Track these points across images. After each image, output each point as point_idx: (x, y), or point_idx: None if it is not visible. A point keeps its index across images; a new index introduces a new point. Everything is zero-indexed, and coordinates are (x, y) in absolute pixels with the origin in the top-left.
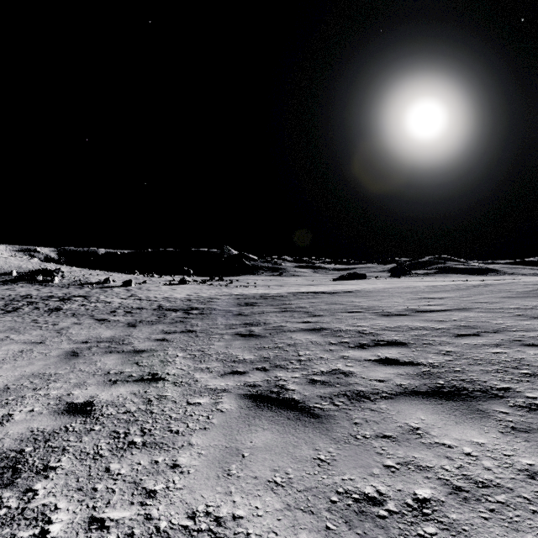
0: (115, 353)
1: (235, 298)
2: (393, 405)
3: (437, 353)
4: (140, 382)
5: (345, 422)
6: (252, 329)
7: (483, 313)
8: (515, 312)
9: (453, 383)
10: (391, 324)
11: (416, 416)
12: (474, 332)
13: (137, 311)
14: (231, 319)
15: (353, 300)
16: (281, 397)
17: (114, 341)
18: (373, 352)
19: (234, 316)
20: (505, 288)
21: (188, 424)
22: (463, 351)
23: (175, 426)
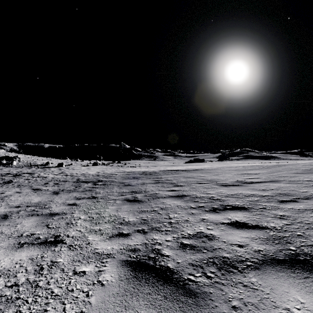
0: (35, 216)
1: (127, 174)
2: (263, 278)
3: (274, 217)
4: (43, 245)
5: (223, 305)
6: (136, 195)
7: (289, 184)
8: (310, 183)
9: (304, 250)
10: (230, 192)
11: (293, 296)
12: (291, 198)
13: (62, 183)
14: (123, 188)
15: (200, 175)
16: (157, 264)
17: (39, 206)
18: (225, 216)
19: (125, 186)
20: (293, 167)
21: (65, 306)
22: (293, 215)
23: (51, 309)
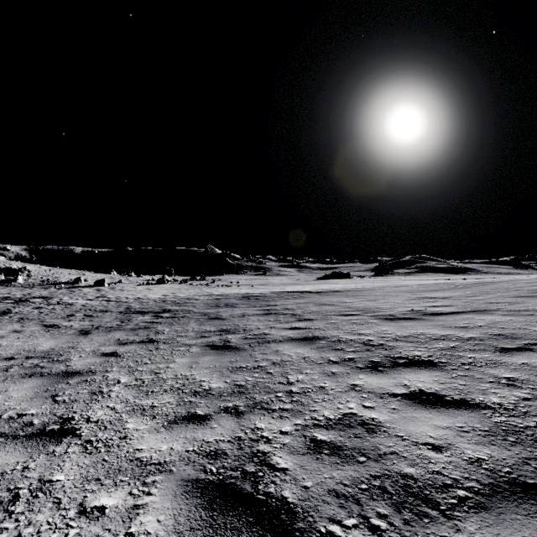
0: (36, 377)
1: (215, 299)
2: None
3: (495, 382)
4: (34, 439)
5: None
6: (228, 337)
7: (510, 316)
8: None
9: None
10: (402, 332)
11: None
12: (521, 344)
13: (99, 314)
14: (205, 324)
15: (345, 300)
16: (260, 492)
17: (48, 357)
18: (396, 379)
19: (209, 320)
20: (510, 286)
21: None
22: (534, 380)
23: None
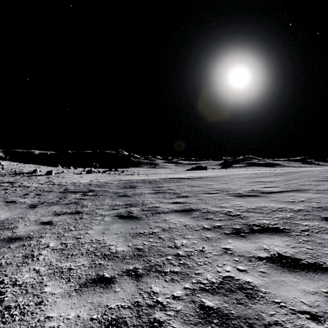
0: None
1: (123, 183)
2: None
3: None
4: None
5: None
6: (131, 209)
7: (319, 194)
8: None
9: None
10: (250, 205)
11: None
12: None
13: (45, 193)
14: (116, 200)
15: (207, 183)
16: None
17: (2, 225)
18: (257, 243)
19: (119, 197)
20: (310, 174)
21: None
22: None
23: None
